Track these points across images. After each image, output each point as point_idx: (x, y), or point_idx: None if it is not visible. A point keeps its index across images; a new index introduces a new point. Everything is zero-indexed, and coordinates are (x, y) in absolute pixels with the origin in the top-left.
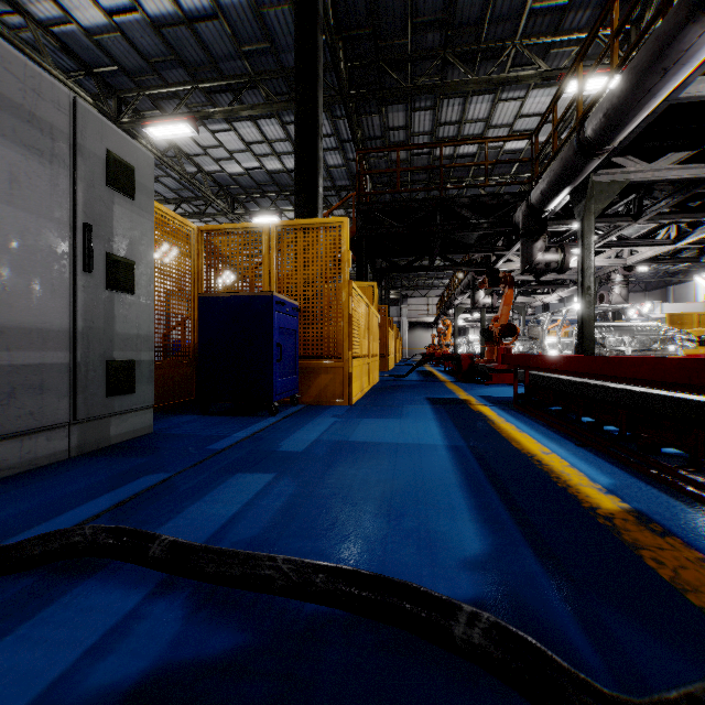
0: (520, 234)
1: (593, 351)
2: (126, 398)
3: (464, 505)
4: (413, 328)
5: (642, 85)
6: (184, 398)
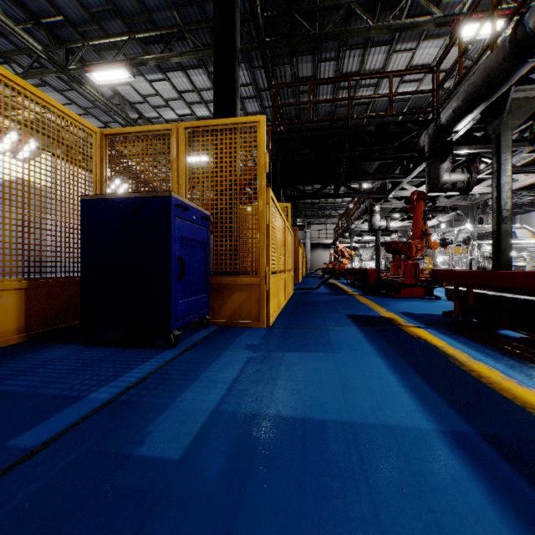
0: (426, 156)
1: (509, 267)
2: None
3: None
4: (315, 248)
5: None
6: None
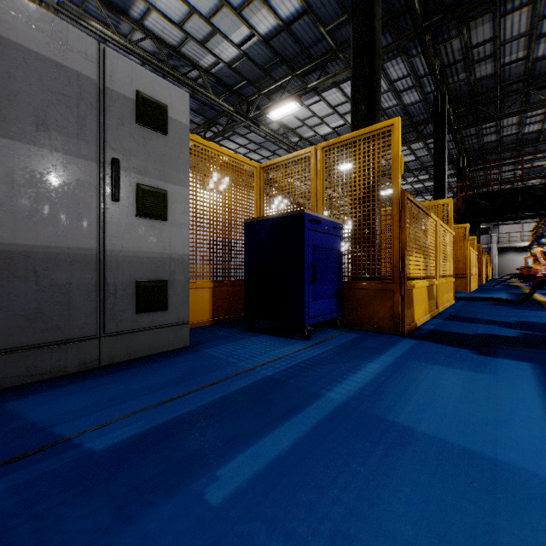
0: None
1: None
2: None
3: None
4: (504, 252)
5: None
6: None
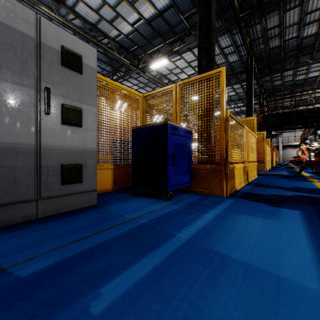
0: None
1: None
2: None
3: None
4: (285, 148)
5: None
6: None
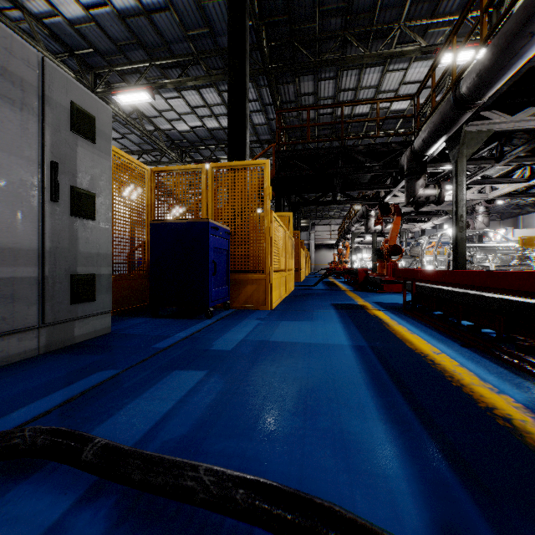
0: (405, 174)
1: (465, 267)
2: (88, 305)
3: (372, 403)
4: (319, 249)
5: (511, 48)
6: (140, 303)
